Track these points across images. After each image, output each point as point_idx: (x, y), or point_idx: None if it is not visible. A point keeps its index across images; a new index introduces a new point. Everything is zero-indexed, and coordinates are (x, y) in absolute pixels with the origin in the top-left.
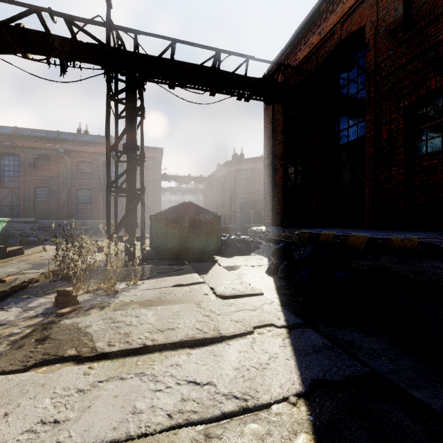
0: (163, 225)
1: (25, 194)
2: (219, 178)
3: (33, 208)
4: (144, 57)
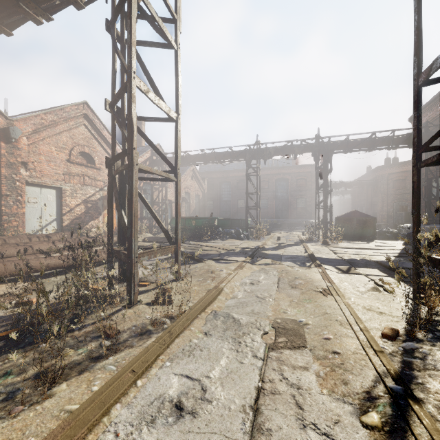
0: (341, 222)
1: (232, 204)
2: (369, 181)
3: (236, 212)
4: (333, 145)
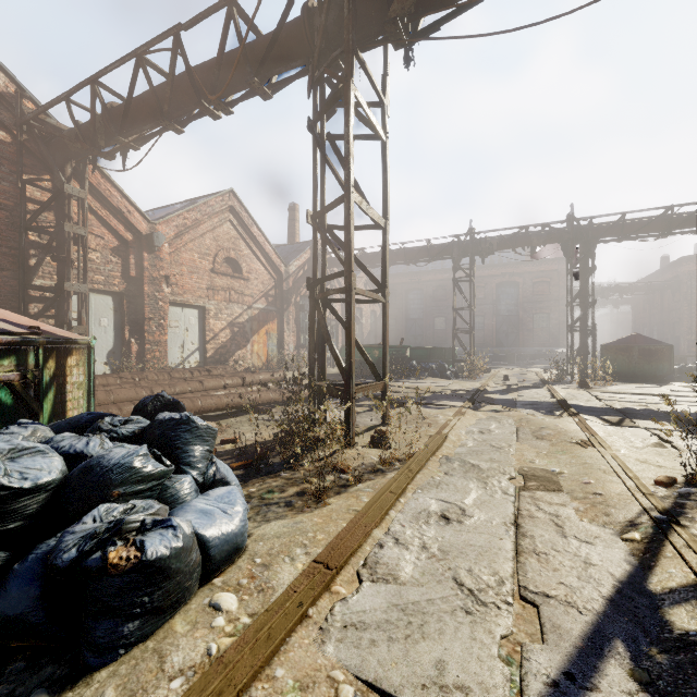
0: (612, 353)
1: (426, 324)
2: (665, 283)
3: (432, 337)
4: (596, 230)
